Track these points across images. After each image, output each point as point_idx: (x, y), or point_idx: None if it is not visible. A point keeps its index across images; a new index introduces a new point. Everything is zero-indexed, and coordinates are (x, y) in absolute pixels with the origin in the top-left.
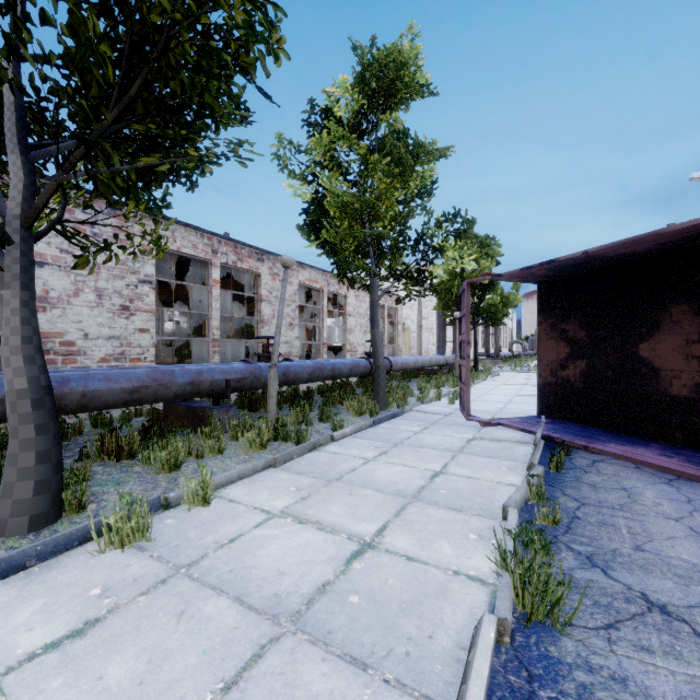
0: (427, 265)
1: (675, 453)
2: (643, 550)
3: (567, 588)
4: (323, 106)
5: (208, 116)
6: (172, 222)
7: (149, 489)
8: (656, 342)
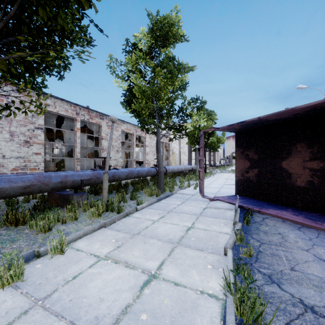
0: (183, 122)
1: (299, 213)
2: (295, 270)
3: (266, 307)
4: (132, 42)
5: (66, 37)
6: (48, 96)
7: (30, 244)
8: (290, 161)
